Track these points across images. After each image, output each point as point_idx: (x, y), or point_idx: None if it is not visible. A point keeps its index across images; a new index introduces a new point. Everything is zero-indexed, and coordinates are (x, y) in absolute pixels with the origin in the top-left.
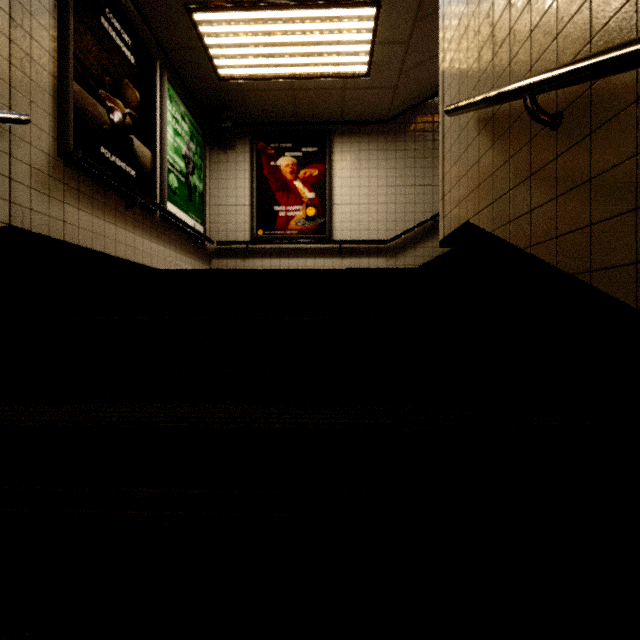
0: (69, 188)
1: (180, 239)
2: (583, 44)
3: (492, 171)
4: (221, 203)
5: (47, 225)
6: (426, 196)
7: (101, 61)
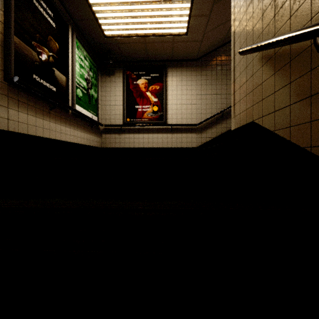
0: (12, 99)
1: (83, 124)
2: None
3: (274, 91)
4: (107, 104)
5: None
6: (217, 100)
7: (33, 25)
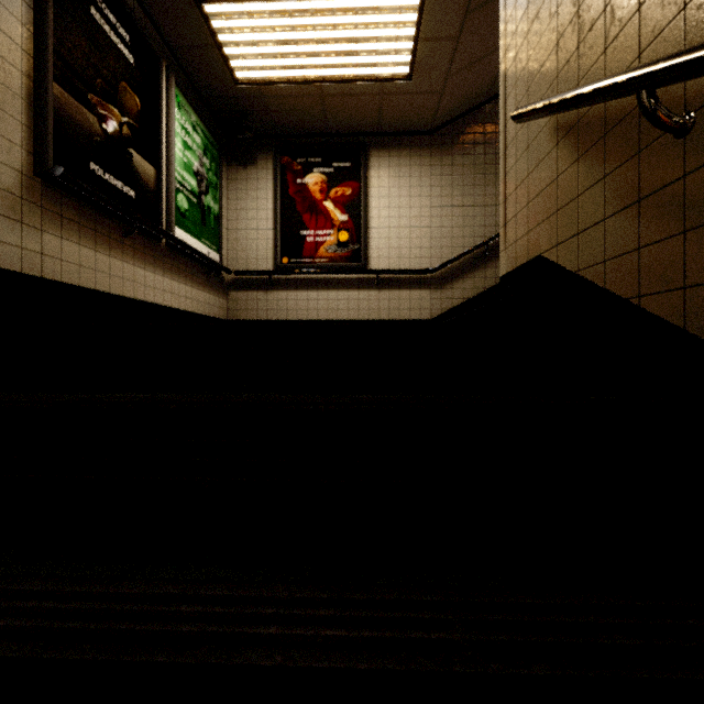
0: (49, 213)
1: (191, 269)
2: None
3: (577, 193)
4: (240, 227)
5: (19, 259)
6: (476, 218)
7: (91, 60)
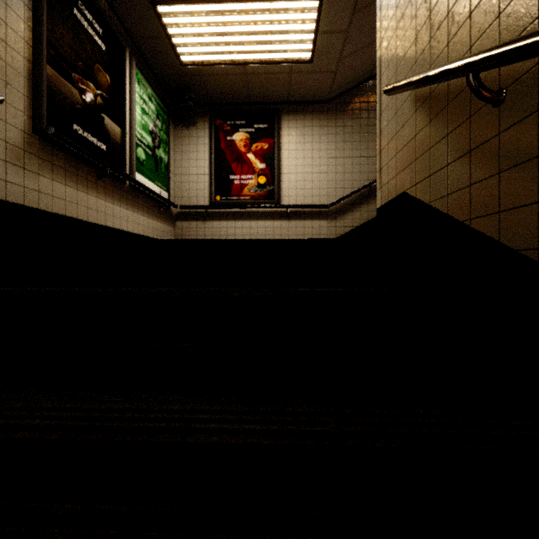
0: (43, 161)
1: (147, 204)
2: (530, 20)
3: (429, 146)
4: (184, 173)
5: (22, 195)
6: (362, 166)
7: (74, 48)
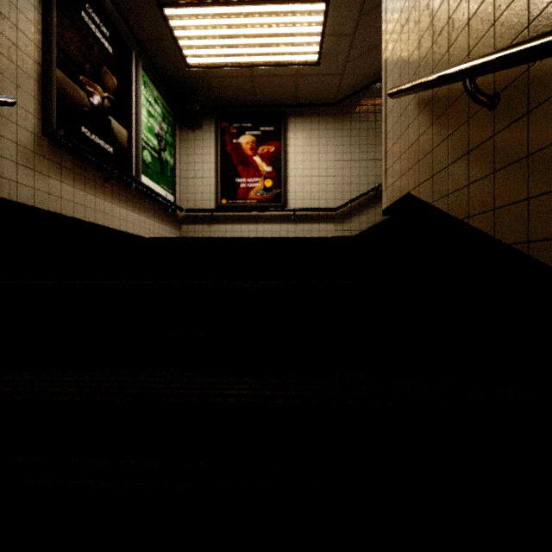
0: (52, 163)
1: (153, 207)
2: (521, 29)
3: (431, 148)
4: (190, 176)
5: (32, 196)
6: (369, 169)
7: (82, 50)
